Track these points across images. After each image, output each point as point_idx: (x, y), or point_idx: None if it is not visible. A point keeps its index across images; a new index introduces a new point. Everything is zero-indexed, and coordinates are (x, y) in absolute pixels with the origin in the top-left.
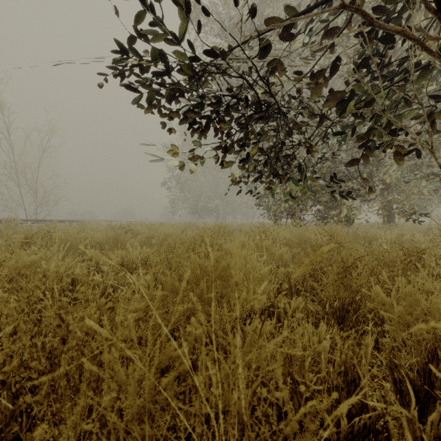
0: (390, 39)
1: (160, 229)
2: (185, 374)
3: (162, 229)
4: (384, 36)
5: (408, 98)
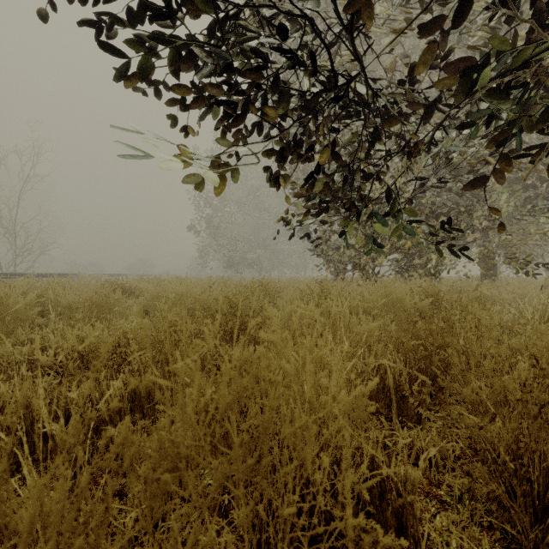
0: None
1: (170, 287)
2: None
3: (174, 287)
4: None
5: None
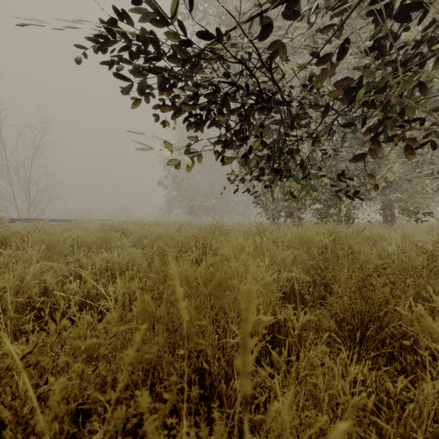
0: (405, 18)
1: (152, 229)
2: (165, 435)
3: (155, 229)
4: (399, 14)
5: (435, 77)
